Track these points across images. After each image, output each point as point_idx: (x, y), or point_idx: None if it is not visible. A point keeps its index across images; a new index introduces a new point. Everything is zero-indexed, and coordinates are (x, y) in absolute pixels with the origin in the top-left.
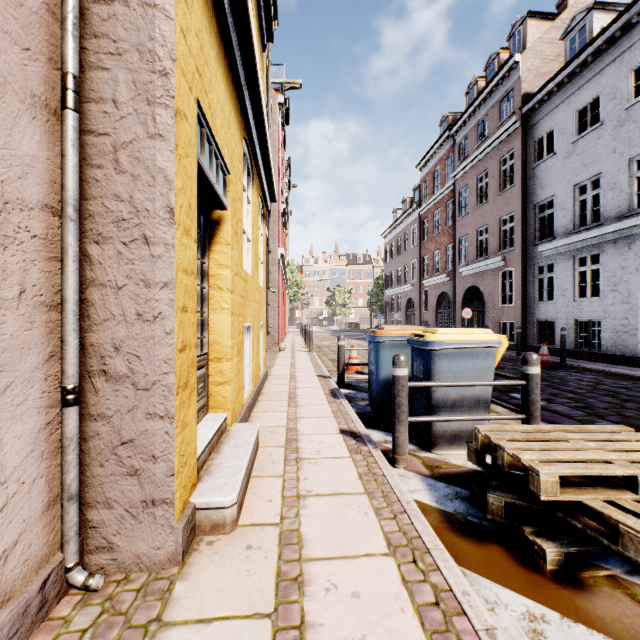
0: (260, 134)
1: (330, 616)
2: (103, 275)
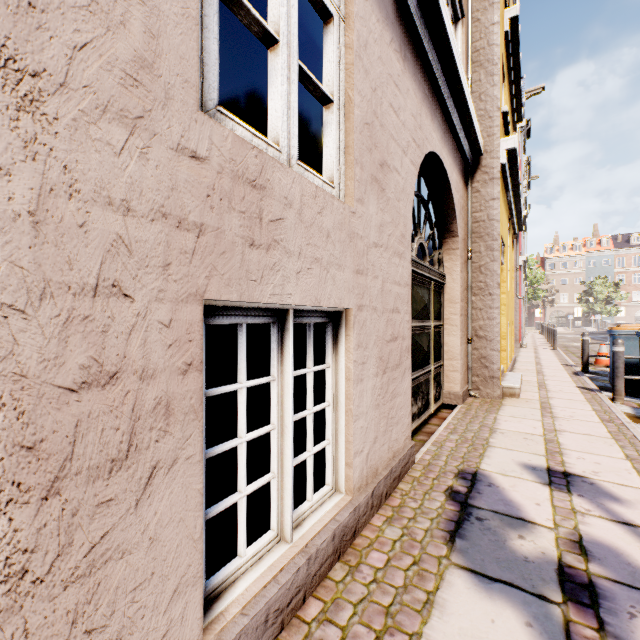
0: (516, 205)
1: (562, 412)
2: (475, 306)
